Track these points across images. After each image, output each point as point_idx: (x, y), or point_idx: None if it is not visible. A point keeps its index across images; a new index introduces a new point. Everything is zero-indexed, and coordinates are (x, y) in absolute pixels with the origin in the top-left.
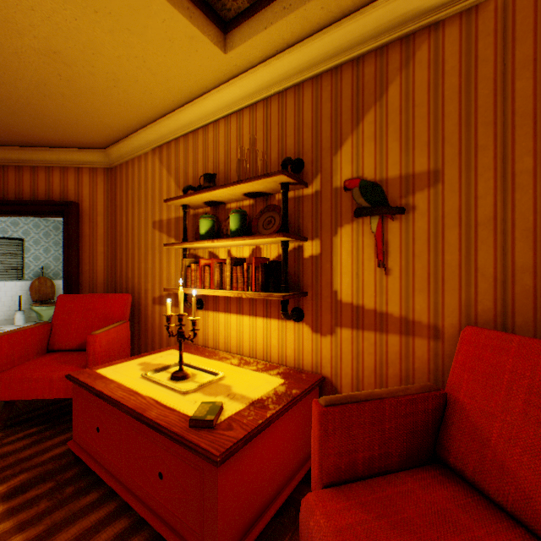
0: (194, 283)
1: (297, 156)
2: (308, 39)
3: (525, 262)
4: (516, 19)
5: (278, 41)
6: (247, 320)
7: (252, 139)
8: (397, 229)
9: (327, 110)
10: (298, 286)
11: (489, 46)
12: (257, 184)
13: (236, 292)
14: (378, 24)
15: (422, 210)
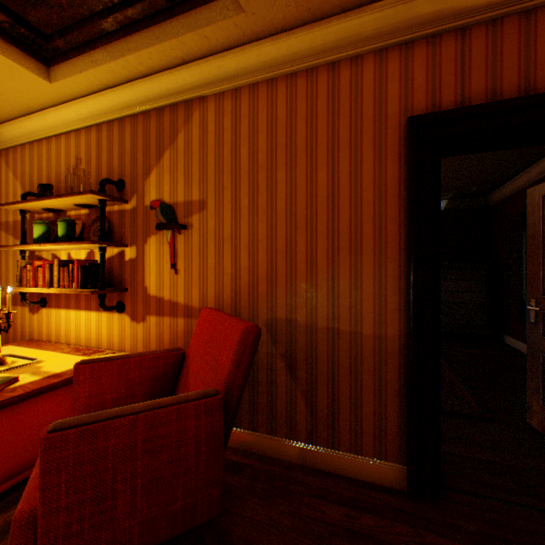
0: (30, 283)
1: (121, 177)
2: (122, 86)
3: (245, 265)
4: (242, 107)
5: (98, 83)
6: (84, 315)
7: (88, 157)
8: (183, 240)
9: (141, 144)
10: (122, 283)
11: (229, 121)
12: (78, 199)
13: (60, 289)
14: (169, 88)
15: (197, 228)
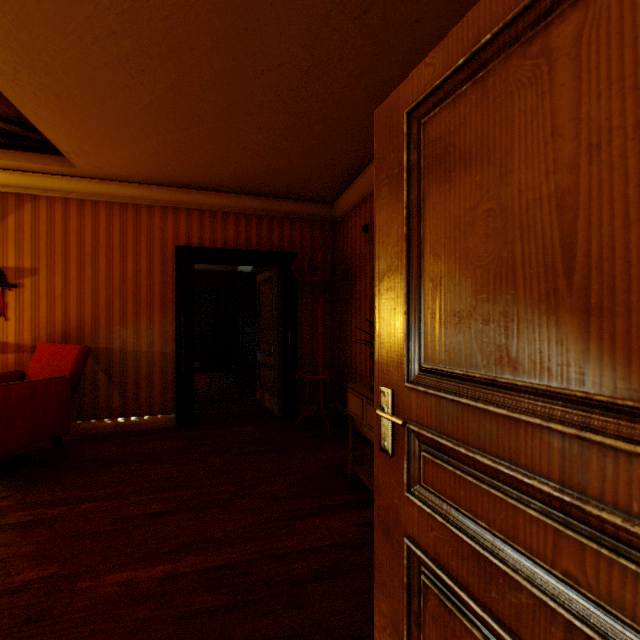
0: None
1: None
2: None
3: (75, 315)
4: (72, 212)
5: None
6: None
7: None
8: (15, 296)
9: None
10: None
11: (61, 218)
12: None
13: None
14: (1, 180)
15: (30, 288)
